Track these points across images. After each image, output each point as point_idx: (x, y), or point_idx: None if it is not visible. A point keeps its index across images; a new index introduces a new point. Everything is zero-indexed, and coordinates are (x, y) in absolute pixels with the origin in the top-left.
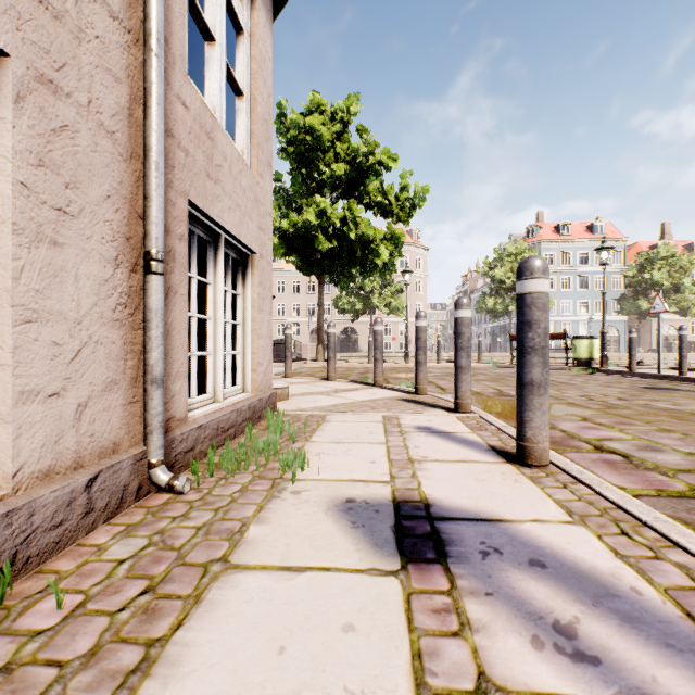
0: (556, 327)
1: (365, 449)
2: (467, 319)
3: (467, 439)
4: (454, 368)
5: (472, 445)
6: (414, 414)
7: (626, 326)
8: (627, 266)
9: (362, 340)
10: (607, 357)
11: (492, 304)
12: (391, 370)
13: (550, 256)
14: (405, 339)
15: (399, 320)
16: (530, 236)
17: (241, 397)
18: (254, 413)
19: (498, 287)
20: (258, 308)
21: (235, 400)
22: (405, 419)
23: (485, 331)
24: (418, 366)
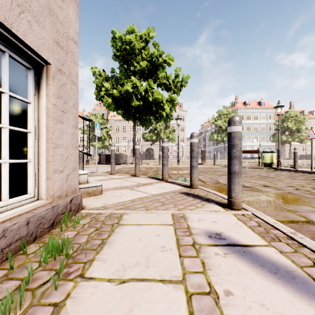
0: (244, 148)
1: (156, 306)
2: (240, 133)
3: (276, 263)
4: (228, 173)
5: (299, 285)
6: (197, 212)
7: (274, 147)
8: (275, 120)
9: (155, 154)
10: (280, 162)
11: (216, 137)
12: (171, 169)
13: (241, 116)
14: (177, 153)
15: (173, 145)
16: (232, 106)
17: (22, 210)
18: (41, 224)
19: (219, 129)
20: (55, 119)
21: (6, 216)
22: (192, 220)
23: (212, 150)
24: (192, 169)
